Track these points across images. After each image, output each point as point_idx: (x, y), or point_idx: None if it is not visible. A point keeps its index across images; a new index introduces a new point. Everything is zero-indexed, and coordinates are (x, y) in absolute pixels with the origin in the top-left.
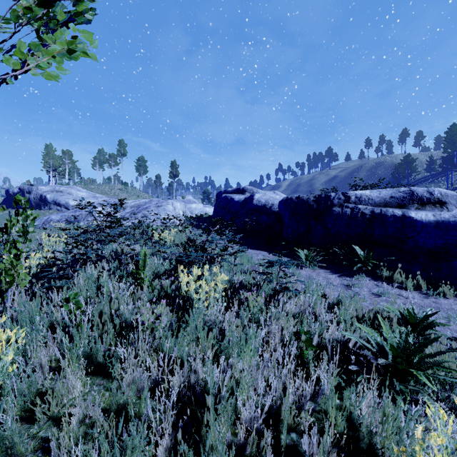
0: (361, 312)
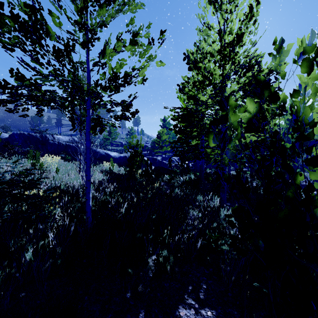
0: None
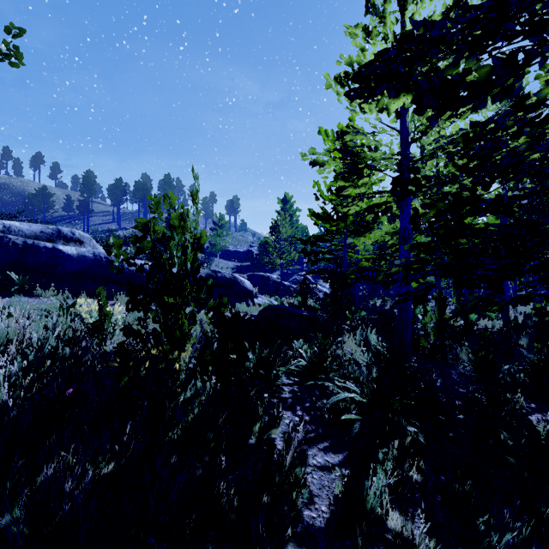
0: (32, 308)
